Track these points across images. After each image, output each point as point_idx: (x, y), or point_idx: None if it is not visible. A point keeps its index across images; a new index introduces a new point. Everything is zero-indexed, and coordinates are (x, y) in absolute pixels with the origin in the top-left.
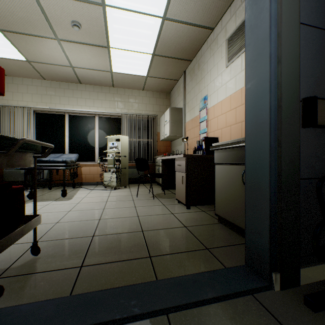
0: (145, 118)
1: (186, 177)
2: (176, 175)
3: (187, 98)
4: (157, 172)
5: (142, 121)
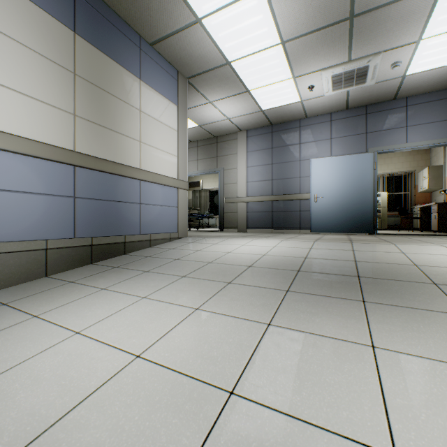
0: (401, 174)
1: (437, 215)
2: (431, 215)
3: (446, 157)
4: (414, 219)
5: (397, 177)
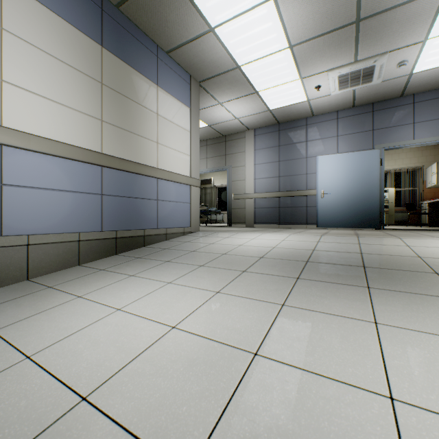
0: (409, 169)
1: None
2: None
3: None
4: (423, 215)
5: (405, 173)
